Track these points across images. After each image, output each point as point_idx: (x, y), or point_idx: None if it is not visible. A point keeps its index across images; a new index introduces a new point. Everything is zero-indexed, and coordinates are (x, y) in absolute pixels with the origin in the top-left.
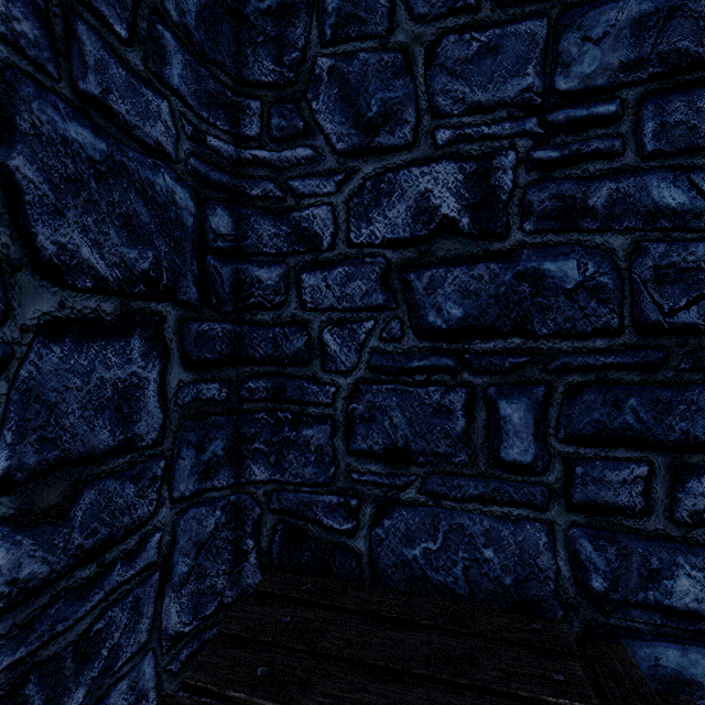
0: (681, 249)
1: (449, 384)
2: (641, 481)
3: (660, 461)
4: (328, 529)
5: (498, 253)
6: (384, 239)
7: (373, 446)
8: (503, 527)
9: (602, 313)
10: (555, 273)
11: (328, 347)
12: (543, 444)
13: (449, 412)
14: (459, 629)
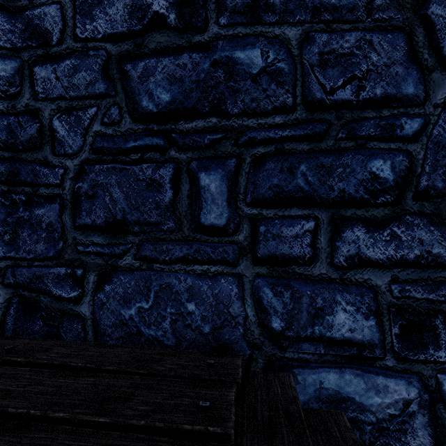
0: (339, 38)
1: (160, 161)
2: (309, 234)
3: (323, 216)
4: (57, 298)
5: (199, 45)
6: (106, 34)
7: (96, 220)
8: (203, 282)
9: (280, 93)
10: (244, 61)
11: (57, 133)
12: (234, 208)
13: (160, 185)
14: (139, 371)
